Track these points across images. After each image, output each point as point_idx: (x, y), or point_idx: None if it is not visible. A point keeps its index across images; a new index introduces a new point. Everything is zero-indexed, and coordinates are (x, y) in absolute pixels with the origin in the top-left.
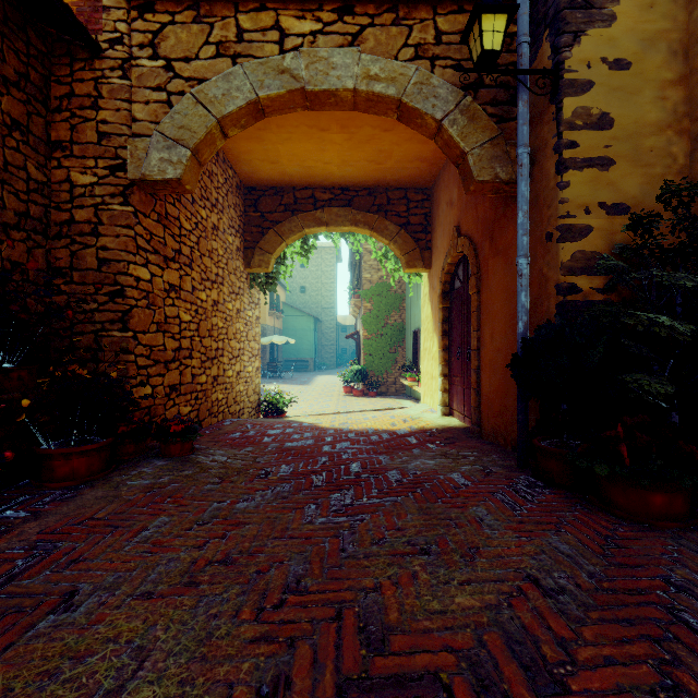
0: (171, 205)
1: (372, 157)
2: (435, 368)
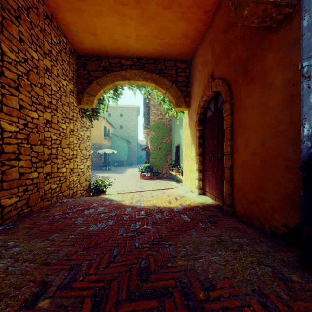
0: None
1: (156, 33)
2: (193, 165)
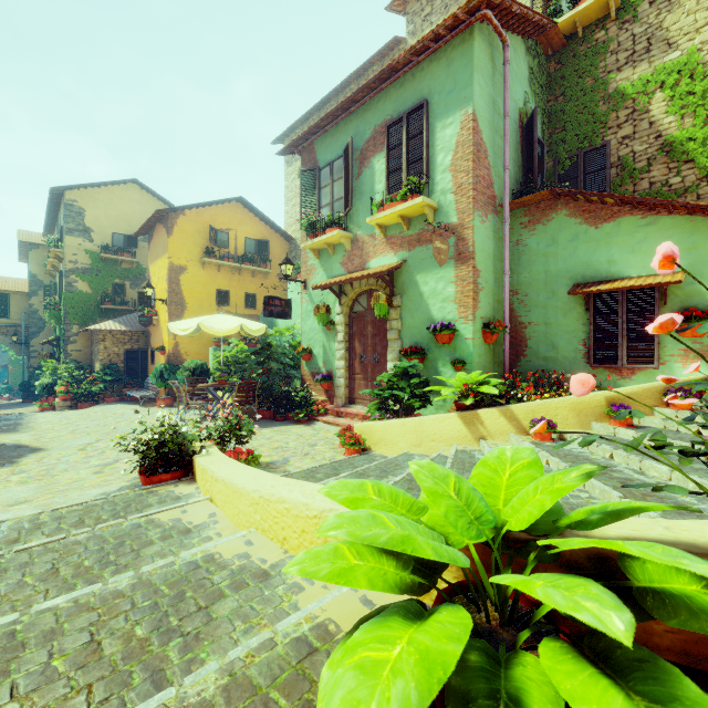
0: None
1: None
2: None
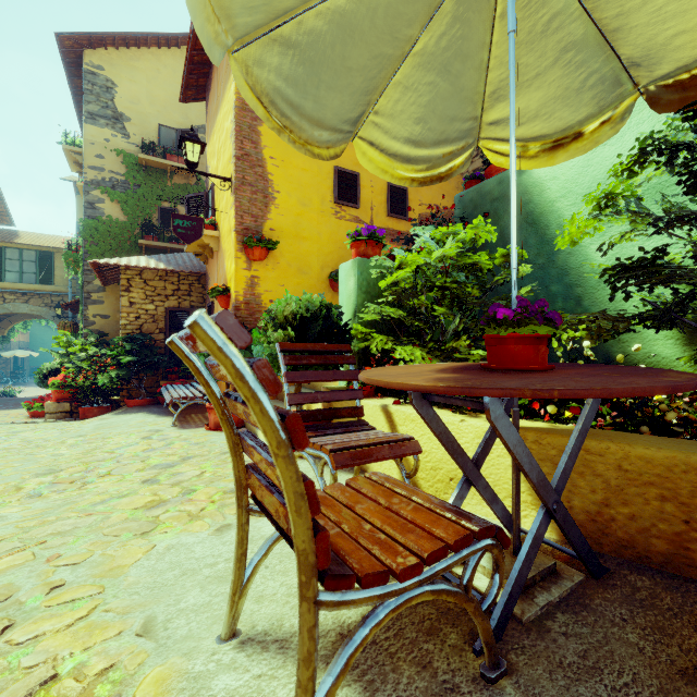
0: None
1: None
2: None
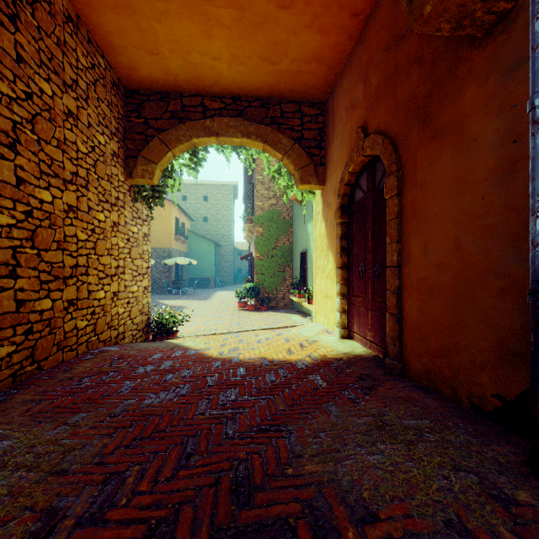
0: None
1: (266, 52)
2: (331, 286)
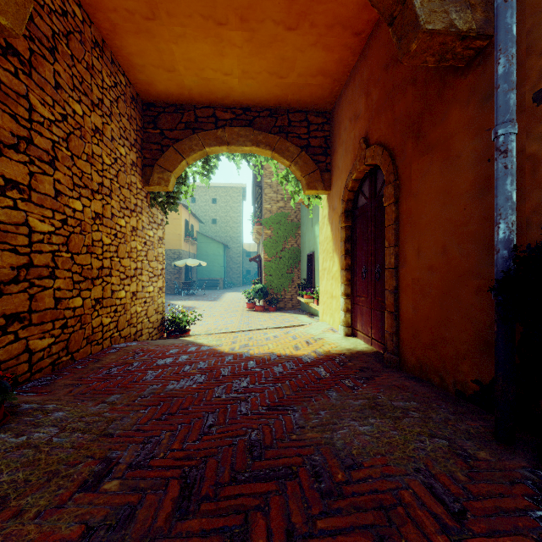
0: (10, 74)
1: (274, 68)
2: (336, 287)
